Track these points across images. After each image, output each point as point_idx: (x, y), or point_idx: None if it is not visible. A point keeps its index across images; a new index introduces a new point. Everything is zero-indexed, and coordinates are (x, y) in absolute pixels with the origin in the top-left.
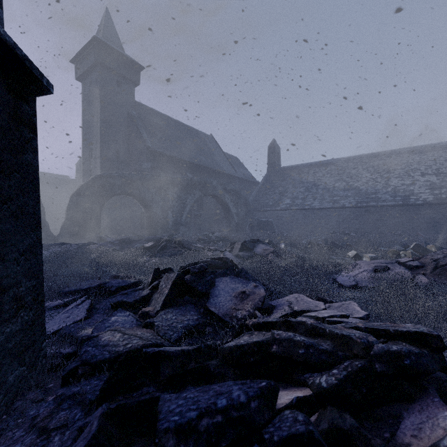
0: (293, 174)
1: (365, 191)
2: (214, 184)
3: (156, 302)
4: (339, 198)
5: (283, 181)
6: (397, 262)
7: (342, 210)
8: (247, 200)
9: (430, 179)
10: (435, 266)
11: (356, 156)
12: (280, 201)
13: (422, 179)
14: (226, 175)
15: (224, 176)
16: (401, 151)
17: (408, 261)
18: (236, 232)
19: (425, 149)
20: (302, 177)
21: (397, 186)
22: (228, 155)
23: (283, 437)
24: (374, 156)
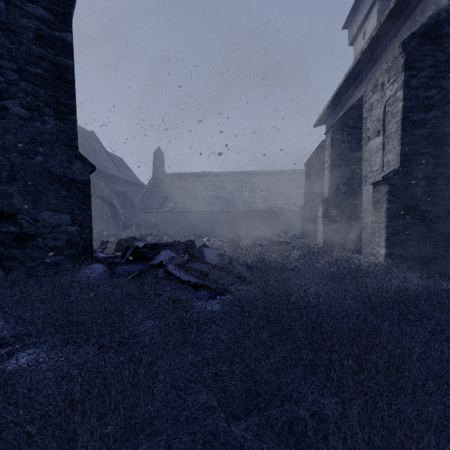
0: (176, 181)
1: (228, 200)
2: (102, 186)
3: (110, 251)
4: (210, 204)
5: (168, 186)
6: (220, 240)
7: (212, 213)
8: (134, 202)
9: (264, 195)
10: (232, 240)
11: (223, 172)
12: (164, 204)
13: (260, 194)
14: (111, 176)
15: (109, 176)
16: (251, 172)
17: (224, 239)
18: (123, 231)
19: (263, 173)
20: (183, 184)
21: (246, 197)
22: (111, 155)
23: (162, 247)
24: (234, 174)
